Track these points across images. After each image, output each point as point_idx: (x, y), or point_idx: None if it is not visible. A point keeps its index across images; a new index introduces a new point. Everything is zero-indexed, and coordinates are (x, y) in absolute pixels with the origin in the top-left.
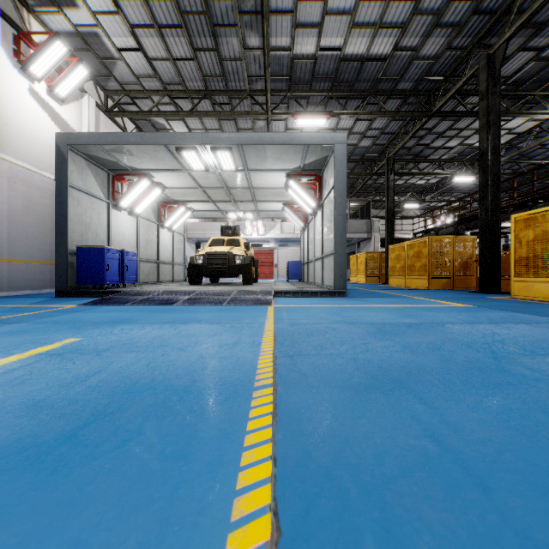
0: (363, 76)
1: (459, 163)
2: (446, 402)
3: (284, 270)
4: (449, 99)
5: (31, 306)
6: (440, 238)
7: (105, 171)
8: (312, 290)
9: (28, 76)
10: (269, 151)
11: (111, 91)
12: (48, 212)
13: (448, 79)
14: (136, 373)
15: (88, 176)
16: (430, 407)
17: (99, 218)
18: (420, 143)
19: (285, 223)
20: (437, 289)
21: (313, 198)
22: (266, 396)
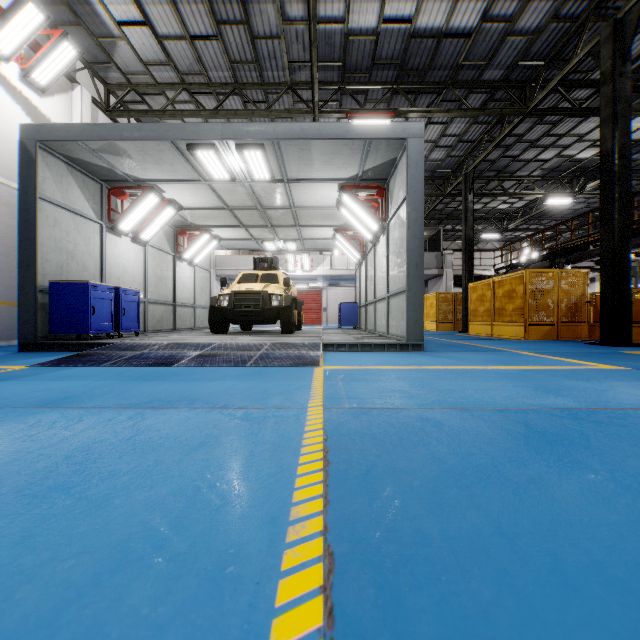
0: (438, 61)
1: (553, 181)
2: None
3: (334, 315)
4: (552, 90)
5: None
6: (541, 273)
7: (96, 183)
8: (376, 342)
9: None
10: (316, 150)
11: (114, 84)
12: None
13: (551, 63)
14: None
15: (71, 186)
16: None
17: (88, 244)
18: (507, 155)
19: (336, 257)
20: (537, 339)
21: (375, 218)
22: None
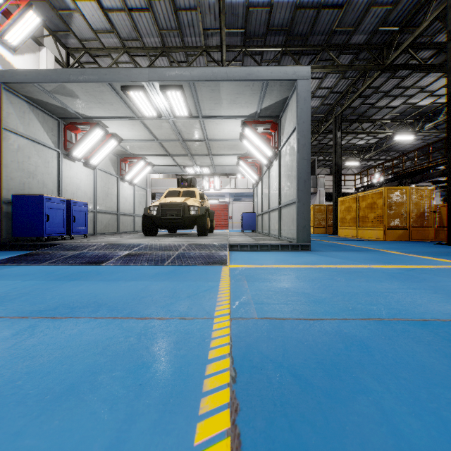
0: (317, 28)
1: (399, 123)
2: None
3: (237, 222)
4: (405, 49)
5: None
6: (396, 189)
7: (54, 119)
8: (272, 243)
9: None
10: (224, 91)
11: (72, 49)
12: None
13: (404, 29)
14: None
15: (33, 121)
16: None
17: (47, 167)
18: (366, 103)
19: (239, 179)
20: (394, 240)
21: (270, 146)
22: None
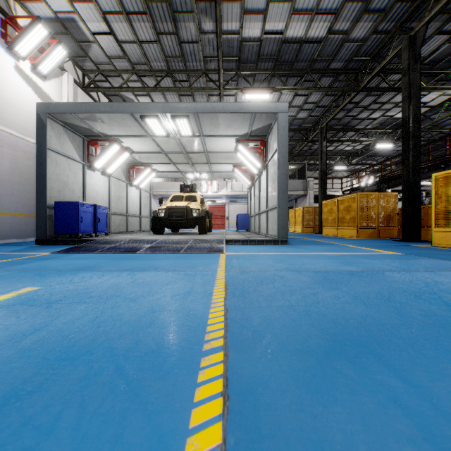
0: (301, 57)
1: (380, 132)
2: (426, 376)
3: (234, 222)
4: (374, 76)
5: (10, 254)
6: (367, 195)
7: (80, 137)
8: (258, 239)
9: (14, 55)
10: (221, 119)
11: (88, 70)
12: (32, 172)
13: (373, 59)
14: (78, 331)
15: (66, 141)
16: (409, 383)
17: (76, 177)
18: (348, 115)
19: (234, 182)
20: (365, 238)
21: (259, 160)
22: (215, 366)
